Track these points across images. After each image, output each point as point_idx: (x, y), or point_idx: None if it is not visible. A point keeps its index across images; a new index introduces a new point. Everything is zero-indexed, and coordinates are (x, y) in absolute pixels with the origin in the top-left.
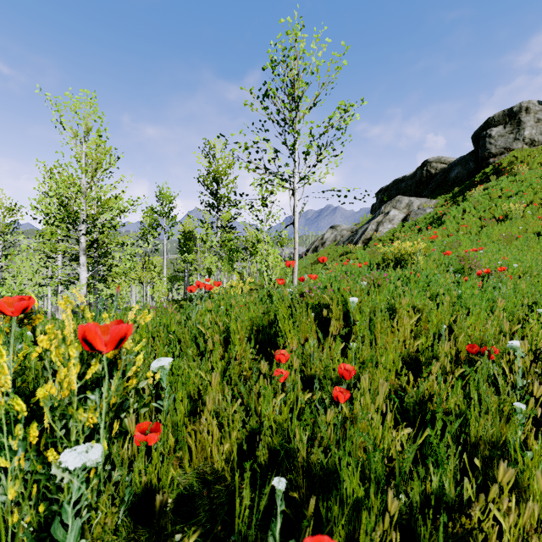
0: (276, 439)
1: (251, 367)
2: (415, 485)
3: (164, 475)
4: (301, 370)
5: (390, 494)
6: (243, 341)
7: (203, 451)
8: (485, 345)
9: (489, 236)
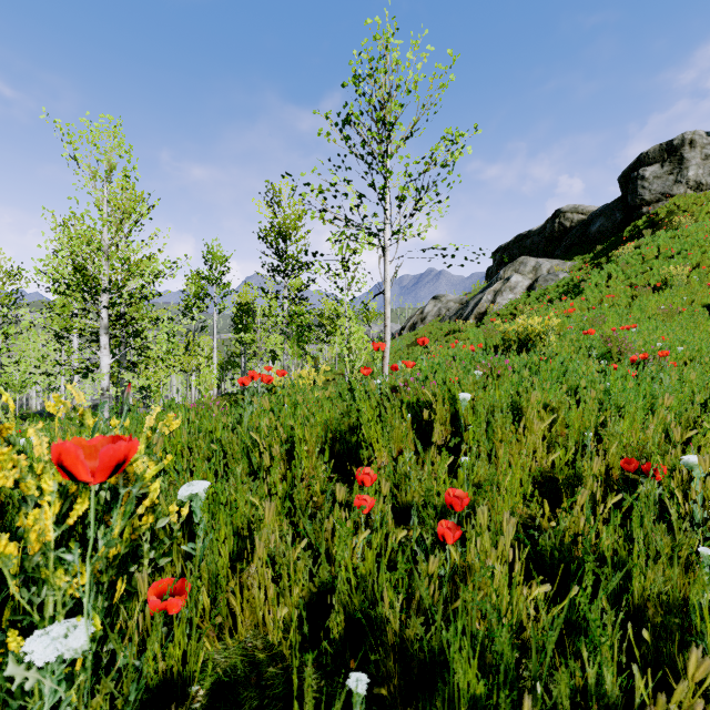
0: (356, 600)
1: (324, 489)
2: (562, 684)
3: (193, 656)
4: (392, 494)
5: (527, 702)
6: (313, 455)
7: (253, 616)
8: (647, 459)
9: (642, 310)
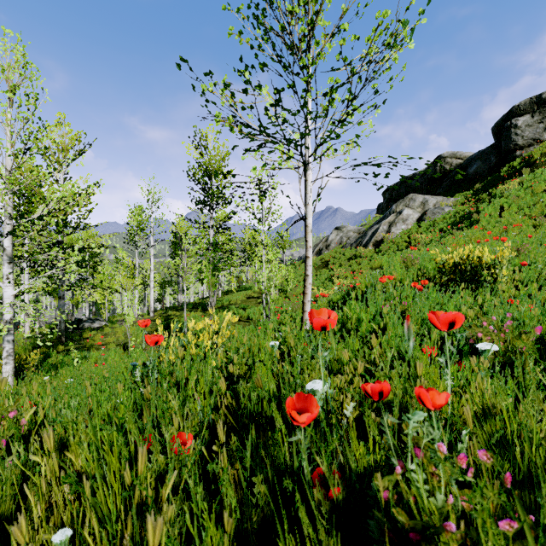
0: None
1: None
2: None
3: None
4: None
5: None
6: None
7: None
8: None
9: None
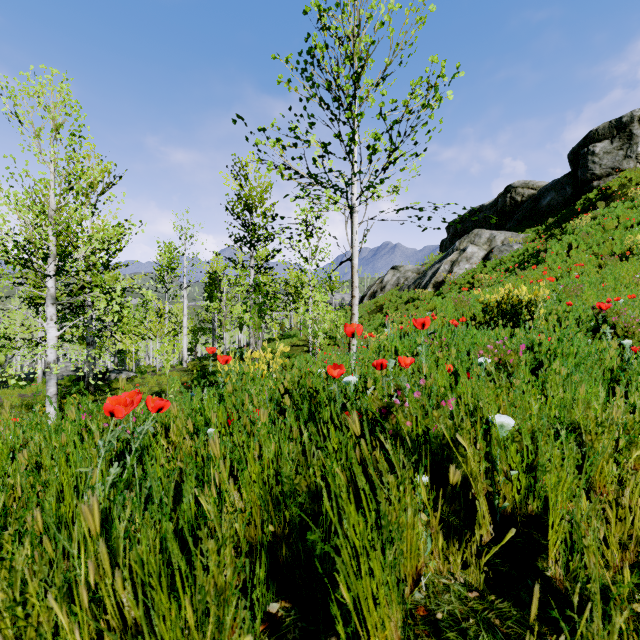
0: None
1: None
2: None
3: None
4: None
5: None
6: None
7: None
8: None
9: (617, 279)
